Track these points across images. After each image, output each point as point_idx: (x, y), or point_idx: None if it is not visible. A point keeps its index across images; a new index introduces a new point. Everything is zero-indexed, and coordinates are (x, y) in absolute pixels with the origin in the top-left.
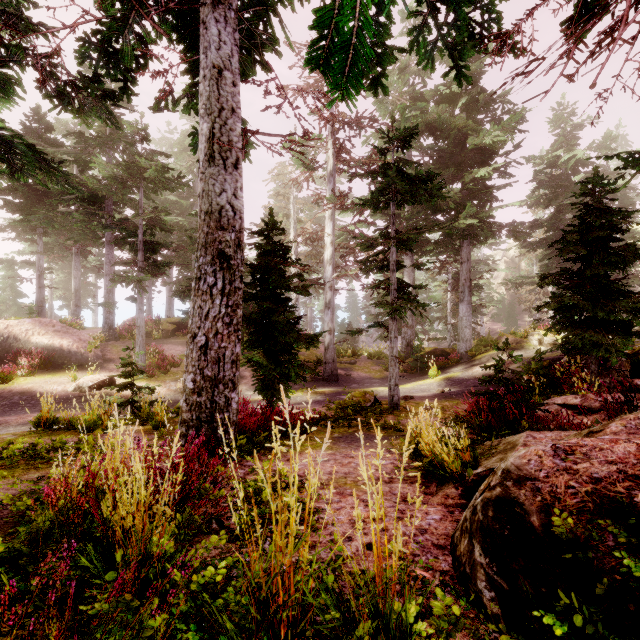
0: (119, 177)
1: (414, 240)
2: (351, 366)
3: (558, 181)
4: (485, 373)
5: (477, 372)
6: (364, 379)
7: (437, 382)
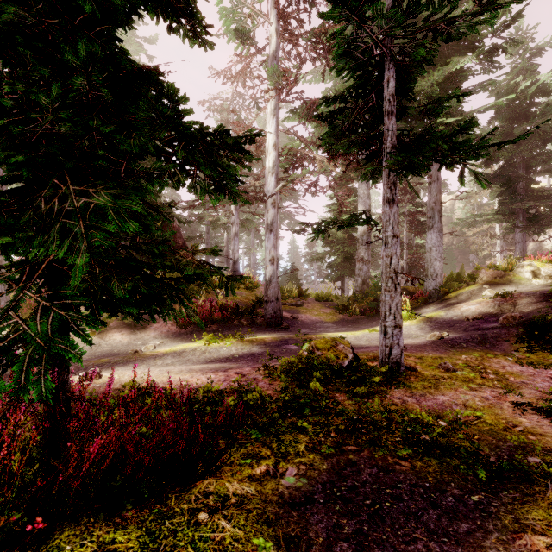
0: None
1: (425, 62)
2: (297, 308)
3: (517, 110)
4: (482, 312)
5: (469, 311)
6: (314, 323)
7: (415, 325)
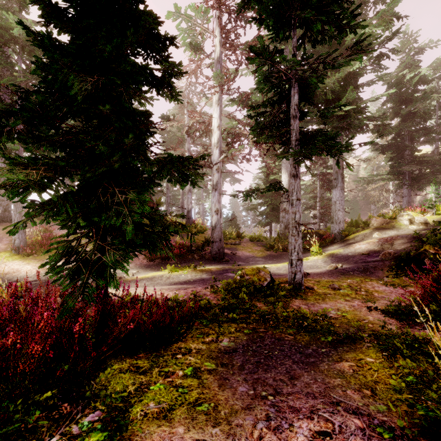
0: None
1: (319, 82)
2: (236, 246)
3: (404, 95)
4: (369, 249)
5: (360, 249)
6: (248, 257)
7: (321, 259)
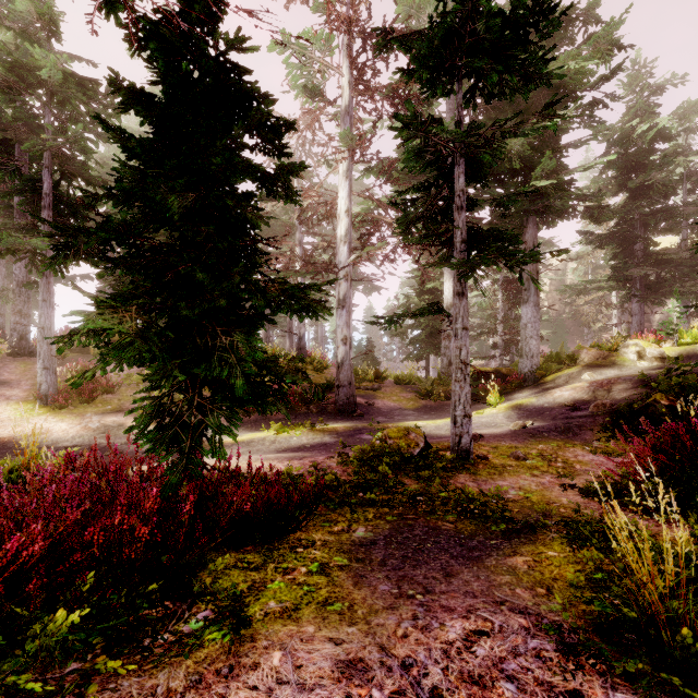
0: (2, 83)
1: (496, 156)
2: (374, 393)
3: (633, 158)
4: (575, 398)
5: (561, 397)
6: (393, 410)
7: (503, 412)
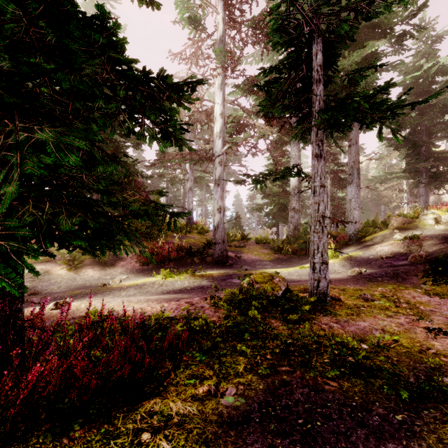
0: None
1: (348, 38)
2: (241, 249)
3: (421, 87)
4: (394, 252)
5: (382, 251)
6: (254, 261)
7: (338, 262)
